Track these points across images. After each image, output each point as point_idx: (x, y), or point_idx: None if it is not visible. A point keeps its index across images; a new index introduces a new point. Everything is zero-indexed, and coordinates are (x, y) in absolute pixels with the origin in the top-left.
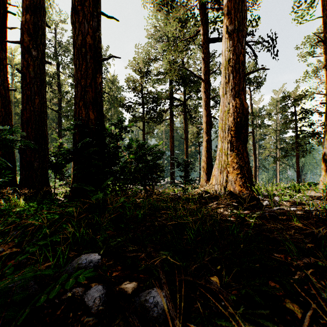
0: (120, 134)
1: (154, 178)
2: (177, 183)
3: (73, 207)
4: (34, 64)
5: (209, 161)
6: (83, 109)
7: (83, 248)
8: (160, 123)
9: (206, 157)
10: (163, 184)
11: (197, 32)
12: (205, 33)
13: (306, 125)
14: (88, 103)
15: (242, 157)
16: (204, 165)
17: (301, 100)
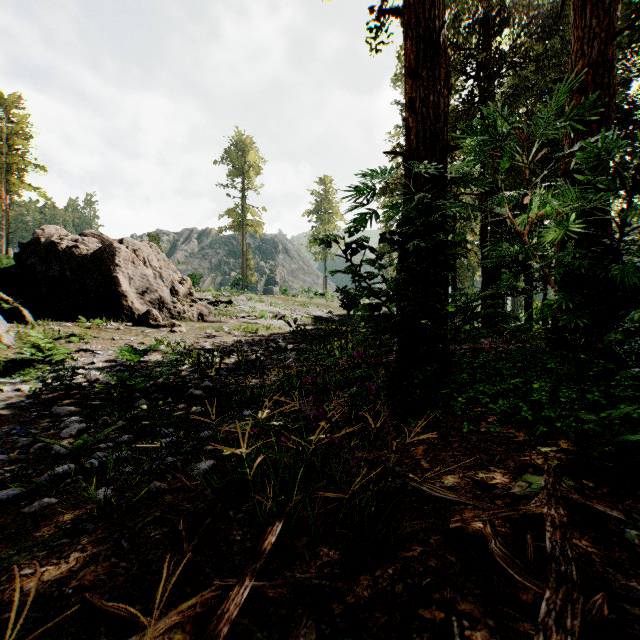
0: None
1: None
2: None
3: None
4: None
5: None
6: None
7: None
8: None
9: None
10: None
11: None
12: None
13: None
14: None
15: None
16: None
17: None
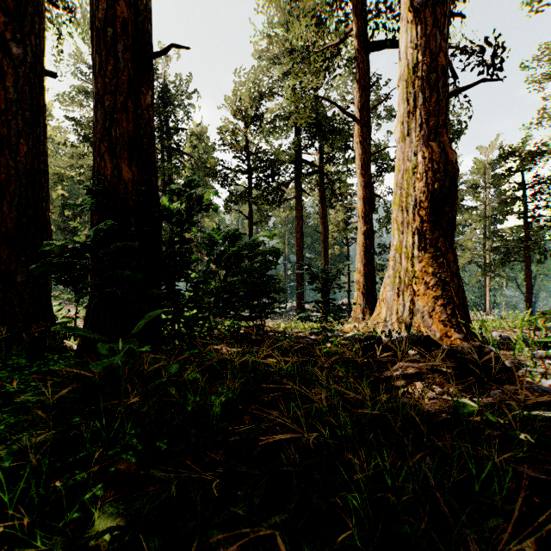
0: (189, 213)
1: (263, 305)
2: (308, 309)
3: (35, 393)
4: (18, 73)
5: (370, 272)
6: (107, 159)
7: (13, 545)
8: (280, 205)
9: (364, 263)
10: (284, 311)
11: (347, 35)
12: (361, 33)
13: (544, 206)
14: (119, 147)
15: (446, 263)
16: (360, 278)
17: (534, 161)
